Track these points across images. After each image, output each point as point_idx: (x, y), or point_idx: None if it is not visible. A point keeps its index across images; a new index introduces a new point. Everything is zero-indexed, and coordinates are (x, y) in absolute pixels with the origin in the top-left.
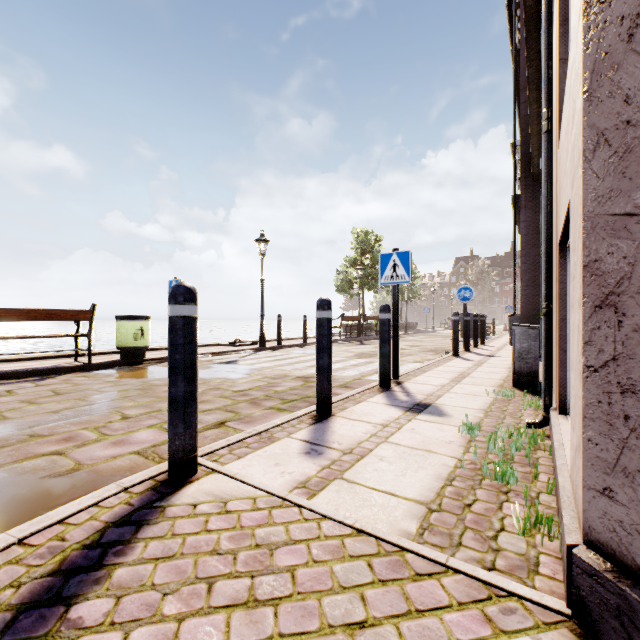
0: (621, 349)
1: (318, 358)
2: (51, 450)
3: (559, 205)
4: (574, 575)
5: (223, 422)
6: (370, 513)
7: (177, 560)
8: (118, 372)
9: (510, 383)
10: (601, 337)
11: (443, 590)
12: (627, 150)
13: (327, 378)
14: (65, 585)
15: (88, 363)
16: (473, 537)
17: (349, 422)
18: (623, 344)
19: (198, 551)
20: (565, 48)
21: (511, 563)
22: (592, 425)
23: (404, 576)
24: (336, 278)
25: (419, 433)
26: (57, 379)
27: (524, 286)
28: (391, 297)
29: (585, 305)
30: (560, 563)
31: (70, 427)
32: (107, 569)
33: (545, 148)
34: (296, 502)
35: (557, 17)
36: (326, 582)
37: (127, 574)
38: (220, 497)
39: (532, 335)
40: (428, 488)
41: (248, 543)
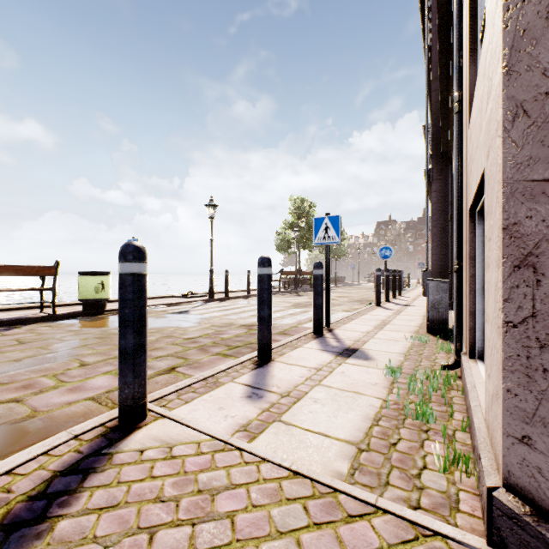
0: (540, 306)
1: (259, 310)
2: (9, 398)
3: (470, 176)
4: (495, 516)
5: (174, 368)
6: (305, 454)
7: (121, 509)
8: (80, 322)
9: (424, 329)
10: (520, 295)
11: (374, 531)
12: (545, 120)
13: (267, 327)
14: (5, 541)
15: (52, 314)
16: (399, 476)
17: (287, 367)
18: (541, 302)
19: (142, 499)
20: (474, 39)
21: (434, 501)
22: (511, 377)
23: (337, 518)
24: (276, 238)
25: (348, 376)
26: (22, 329)
27: (435, 246)
28: (323, 255)
29: (504, 265)
30: (478, 499)
31: (30, 375)
32: (50, 522)
33: (456, 126)
34: (237, 446)
35: (467, 12)
36: (264, 527)
37: (69, 526)
38: (166, 442)
39: (443, 288)
40: (357, 428)
41: (191, 489)
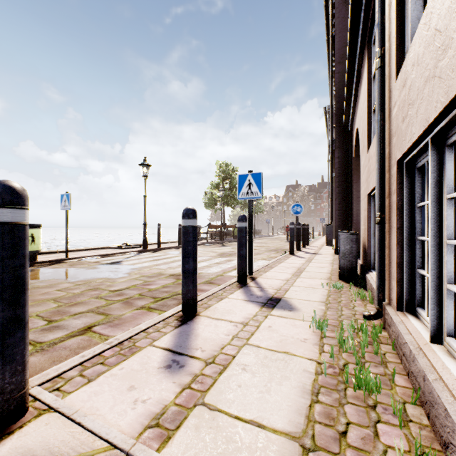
0: None
1: (184, 263)
2: None
3: (403, 123)
4: None
5: (90, 327)
6: None
7: None
8: None
9: (336, 276)
10: None
11: None
12: None
13: (192, 281)
14: None
15: None
16: None
17: (212, 322)
18: None
19: None
20: None
21: None
22: None
23: None
24: (204, 197)
25: (276, 331)
26: None
27: (338, 204)
28: (244, 211)
29: None
30: None
31: None
32: None
33: (379, 81)
34: None
35: None
36: None
37: None
38: None
39: (353, 239)
40: (296, 409)
41: None
